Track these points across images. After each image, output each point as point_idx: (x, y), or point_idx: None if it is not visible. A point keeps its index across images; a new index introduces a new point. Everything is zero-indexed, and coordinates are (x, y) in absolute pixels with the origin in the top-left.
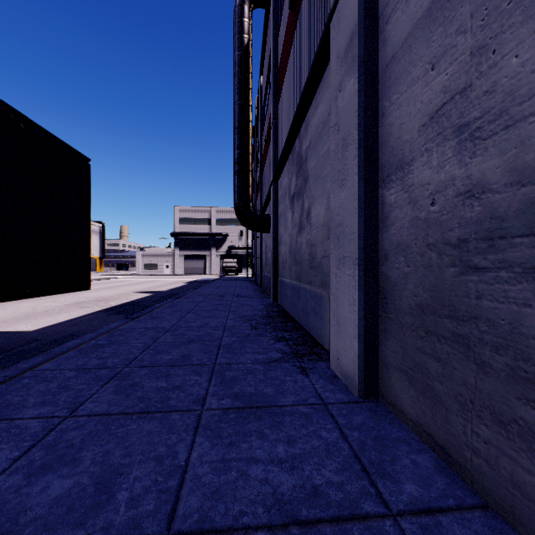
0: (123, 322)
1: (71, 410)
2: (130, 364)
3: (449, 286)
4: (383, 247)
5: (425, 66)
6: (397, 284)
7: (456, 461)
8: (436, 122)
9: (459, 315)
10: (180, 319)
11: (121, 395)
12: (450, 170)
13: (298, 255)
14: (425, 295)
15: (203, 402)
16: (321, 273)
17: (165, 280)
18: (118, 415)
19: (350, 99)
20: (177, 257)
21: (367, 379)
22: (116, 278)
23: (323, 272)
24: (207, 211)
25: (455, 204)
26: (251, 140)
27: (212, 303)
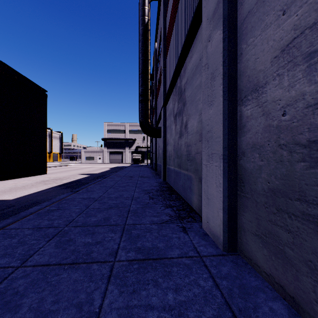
0: (68, 194)
1: (22, 261)
2: (69, 224)
3: (299, 176)
4: (241, 146)
5: (277, 13)
6: (253, 173)
7: (306, 311)
8: (287, 53)
9: (309, 199)
10: (105, 192)
11: (59, 249)
12: (301, 87)
13: (179, 152)
14: (276, 182)
15: (115, 255)
16: (194, 164)
17: (98, 166)
18: (54, 266)
19: (217, 45)
20: (105, 153)
21: (229, 238)
22: (69, 165)
23: (196, 163)
24: (123, 125)
25: (305, 113)
26: (149, 81)
27: (125, 181)
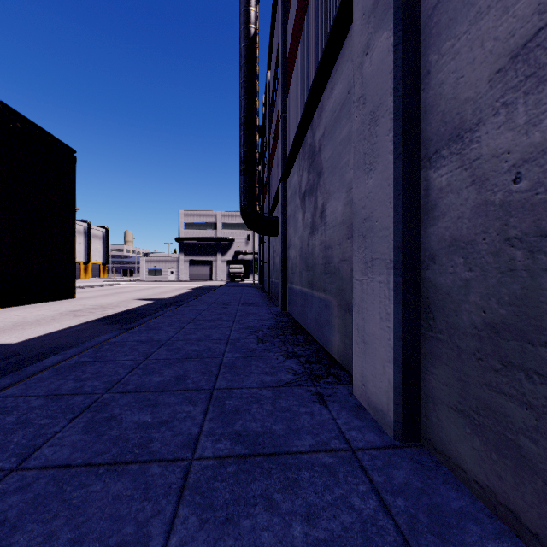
0: (114, 334)
1: (20, 459)
2: (112, 388)
3: None
4: (428, 245)
5: None
6: (451, 294)
7: None
8: (524, 60)
9: None
10: (179, 331)
11: (91, 435)
12: None
13: (310, 259)
14: (501, 311)
15: (194, 446)
16: (338, 280)
17: (168, 286)
18: (80, 468)
19: (382, 58)
20: (182, 263)
21: (406, 416)
22: (119, 285)
23: (341, 279)
24: (213, 215)
25: None
26: (258, 137)
27: (216, 312)
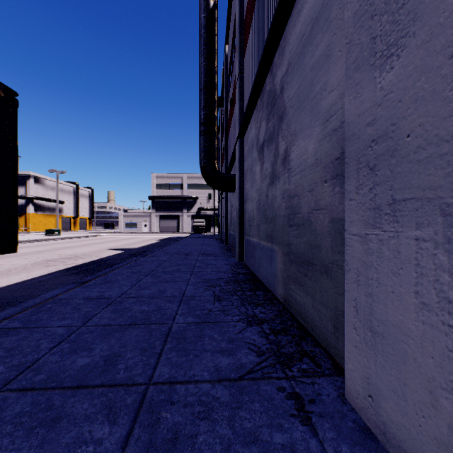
0: (66, 288)
1: None
2: (14, 379)
3: None
4: None
5: None
6: None
7: None
8: None
9: None
10: (134, 284)
11: None
12: None
13: (270, 211)
14: None
15: None
16: (309, 233)
17: (141, 237)
18: None
19: None
20: (154, 218)
21: None
22: (99, 236)
23: (313, 232)
24: (180, 177)
25: None
26: (216, 100)
27: (176, 263)
